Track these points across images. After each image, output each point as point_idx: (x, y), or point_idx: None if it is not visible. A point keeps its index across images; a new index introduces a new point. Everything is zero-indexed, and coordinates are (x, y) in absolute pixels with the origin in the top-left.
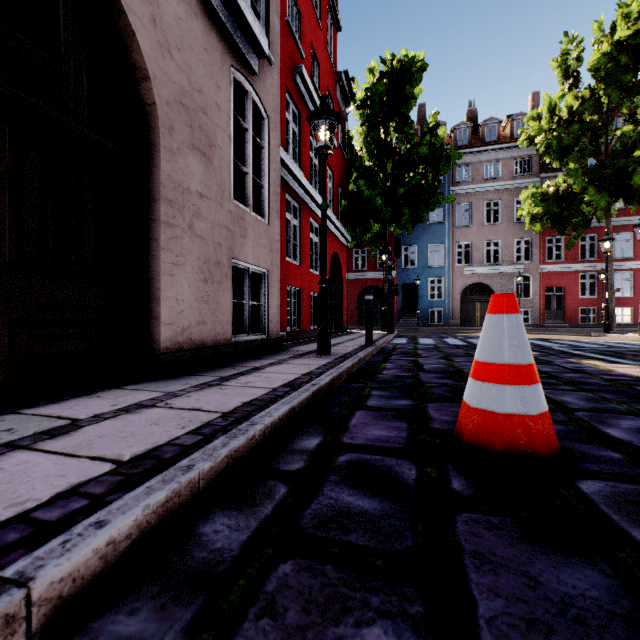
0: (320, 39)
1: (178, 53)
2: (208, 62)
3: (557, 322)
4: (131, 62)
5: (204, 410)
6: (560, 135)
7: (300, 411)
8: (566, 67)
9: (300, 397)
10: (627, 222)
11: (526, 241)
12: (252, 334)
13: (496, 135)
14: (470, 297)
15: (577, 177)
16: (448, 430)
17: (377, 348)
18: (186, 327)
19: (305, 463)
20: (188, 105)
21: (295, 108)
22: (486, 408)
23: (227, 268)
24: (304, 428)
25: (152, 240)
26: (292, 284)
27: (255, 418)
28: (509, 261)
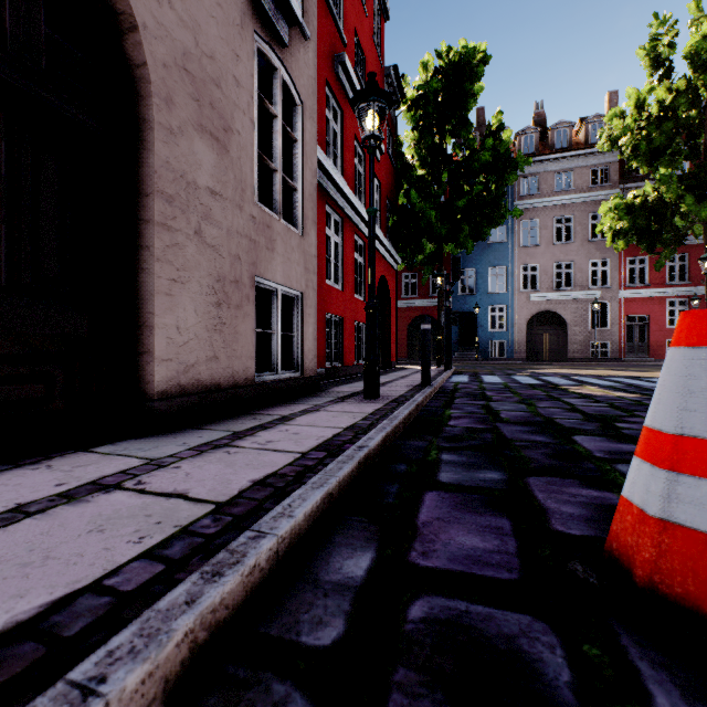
0: (365, 27)
1: (180, 1)
2: (222, 21)
3: (640, 356)
4: (112, 6)
5: (189, 497)
6: (650, 134)
7: (340, 494)
8: (656, 55)
9: (340, 472)
10: None
11: (603, 263)
12: (282, 372)
13: (568, 141)
14: (537, 327)
15: (671, 184)
16: (582, 537)
17: (436, 388)
18: (191, 364)
19: (347, 624)
20: (194, 72)
21: (336, 105)
22: (689, 524)
23: (249, 288)
24: (346, 528)
25: (143, 248)
26: (333, 312)
27: (264, 521)
28: (583, 286)
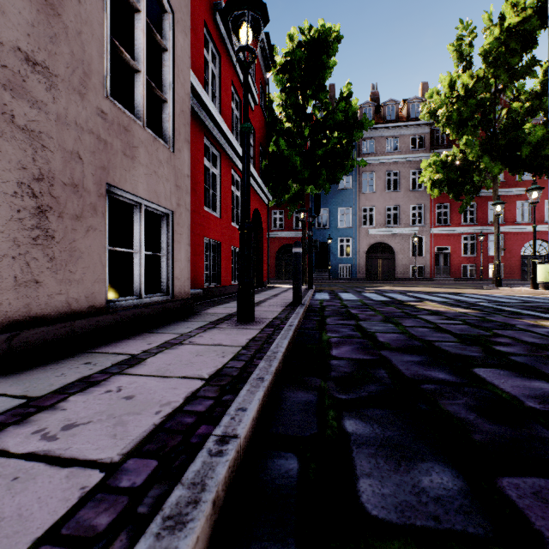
0: None
1: None
2: None
3: (445, 276)
4: None
5: None
6: (460, 108)
7: None
8: (461, 51)
9: None
10: (499, 193)
11: (419, 207)
12: (147, 295)
13: (395, 115)
14: (374, 255)
15: (474, 147)
16: None
17: (306, 307)
18: None
19: None
20: None
21: (215, 49)
22: None
23: (95, 197)
24: None
25: None
26: (211, 236)
27: None
28: (406, 224)
